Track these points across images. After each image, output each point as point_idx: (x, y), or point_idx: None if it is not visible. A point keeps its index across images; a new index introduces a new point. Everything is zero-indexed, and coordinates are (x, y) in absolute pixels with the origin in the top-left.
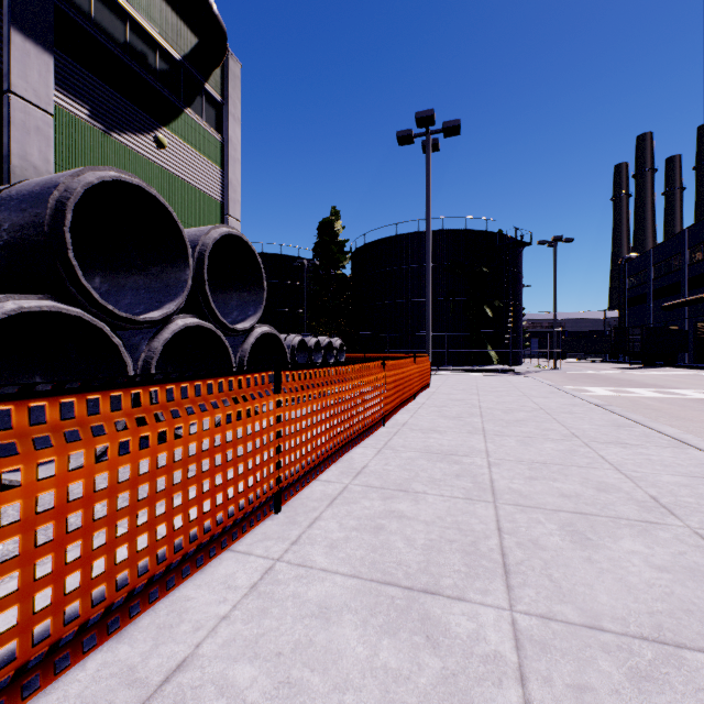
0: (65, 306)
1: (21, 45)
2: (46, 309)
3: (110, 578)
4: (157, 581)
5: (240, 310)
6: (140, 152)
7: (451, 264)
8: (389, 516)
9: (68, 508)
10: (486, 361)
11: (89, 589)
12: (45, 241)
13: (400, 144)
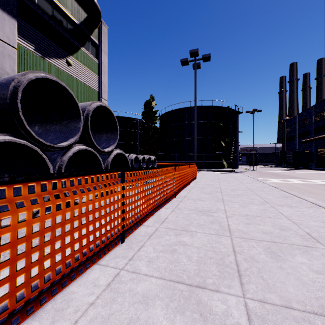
0: (18, 139)
1: (1, 15)
2: (8, 141)
3: (27, 285)
4: (56, 283)
5: (106, 142)
6: (59, 67)
7: (206, 121)
8: (179, 244)
9: (1, 249)
10: (222, 166)
11: (14, 292)
12: (7, 107)
13: (182, 65)
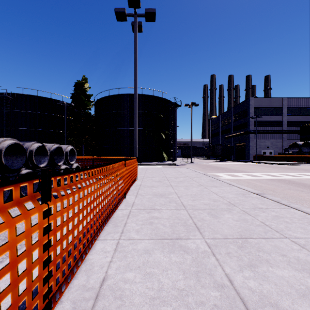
0: None
1: None
2: None
3: None
4: None
5: None
6: None
7: (146, 111)
8: None
9: None
10: (162, 159)
11: None
12: None
13: (118, 19)
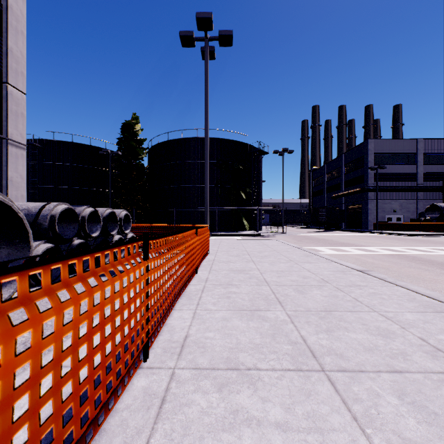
0: None
1: None
2: None
3: None
4: None
5: None
6: None
7: (219, 162)
8: None
9: None
10: (242, 228)
11: None
12: None
13: (183, 45)
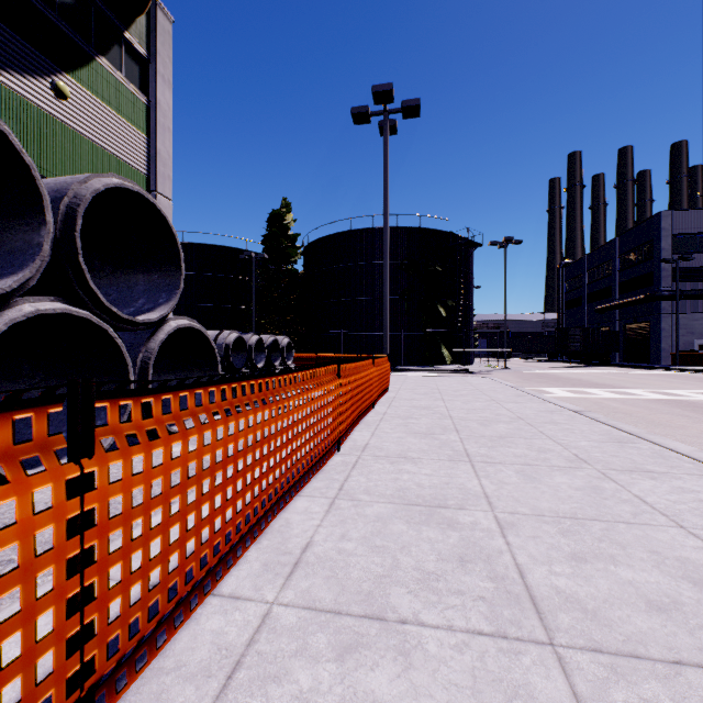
0: None
1: None
2: None
3: None
4: None
5: (148, 297)
6: (29, 98)
7: (406, 262)
8: None
9: None
10: (440, 361)
11: None
12: None
13: (356, 123)
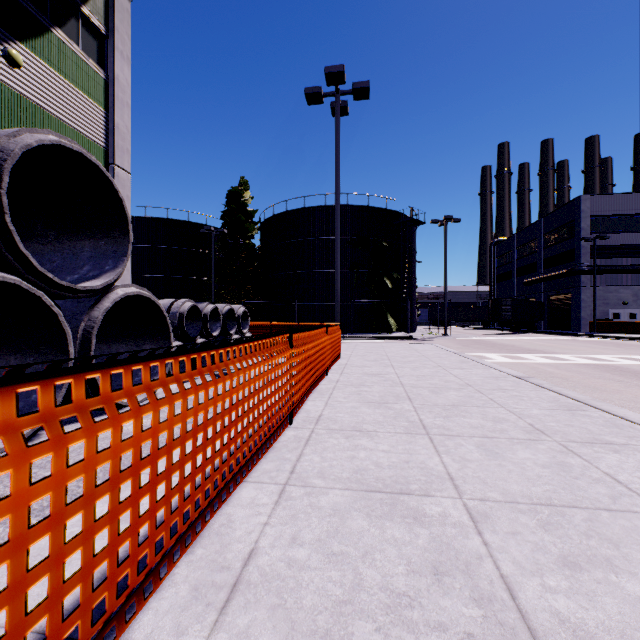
0: None
1: None
2: None
3: None
4: None
5: (93, 264)
6: None
7: (355, 238)
8: None
9: None
10: (386, 328)
11: None
12: None
13: (309, 103)
